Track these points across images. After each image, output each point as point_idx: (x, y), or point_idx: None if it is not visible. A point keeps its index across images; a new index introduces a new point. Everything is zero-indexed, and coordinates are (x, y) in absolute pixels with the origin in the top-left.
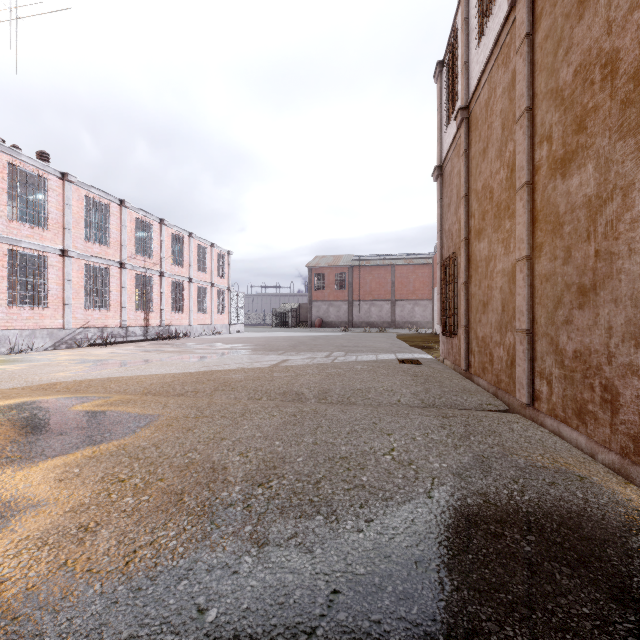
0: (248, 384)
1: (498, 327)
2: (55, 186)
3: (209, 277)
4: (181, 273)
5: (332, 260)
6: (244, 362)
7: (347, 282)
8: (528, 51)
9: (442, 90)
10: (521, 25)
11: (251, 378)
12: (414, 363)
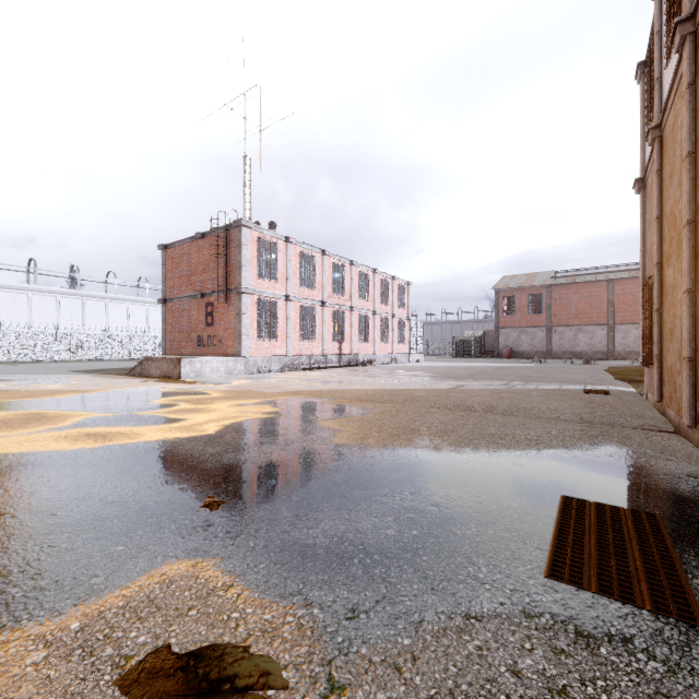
0: (429, 399)
1: (678, 356)
2: (282, 248)
3: (390, 308)
4: (366, 307)
5: (524, 280)
6: (425, 385)
7: (544, 304)
8: (689, 100)
9: (645, 93)
10: (685, 74)
11: (431, 395)
12: (600, 393)
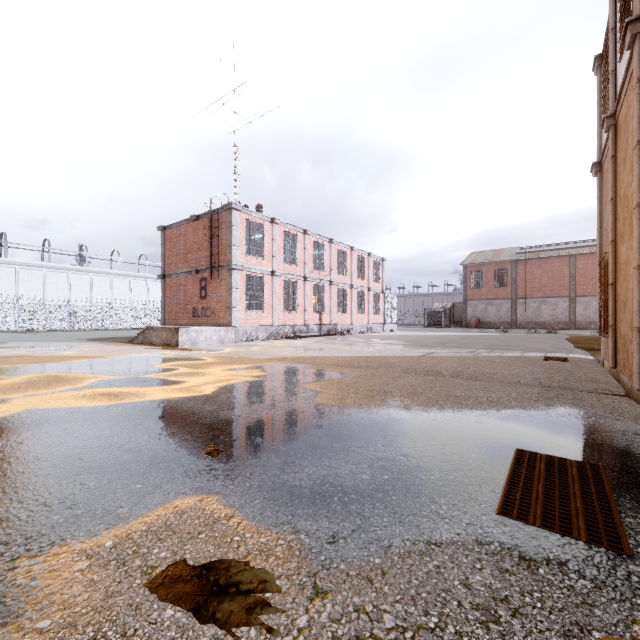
0: (401, 364)
1: (630, 326)
2: (268, 228)
3: (366, 283)
4: (344, 281)
5: (491, 255)
6: (398, 352)
7: (509, 278)
8: (639, 93)
9: (601, 83)
10: (635, 69)
11: (403, 361)
12: (559, 360)
